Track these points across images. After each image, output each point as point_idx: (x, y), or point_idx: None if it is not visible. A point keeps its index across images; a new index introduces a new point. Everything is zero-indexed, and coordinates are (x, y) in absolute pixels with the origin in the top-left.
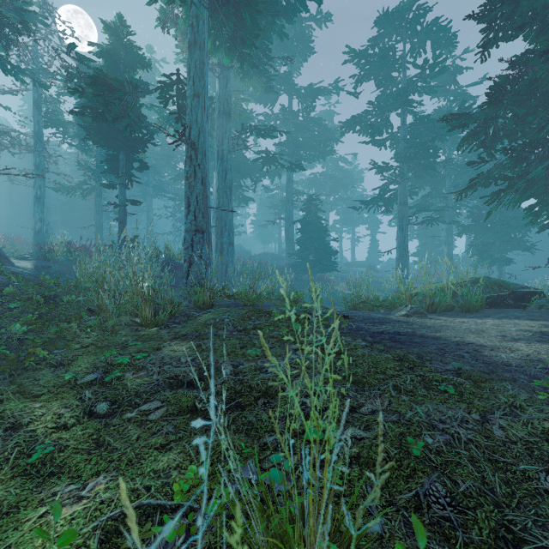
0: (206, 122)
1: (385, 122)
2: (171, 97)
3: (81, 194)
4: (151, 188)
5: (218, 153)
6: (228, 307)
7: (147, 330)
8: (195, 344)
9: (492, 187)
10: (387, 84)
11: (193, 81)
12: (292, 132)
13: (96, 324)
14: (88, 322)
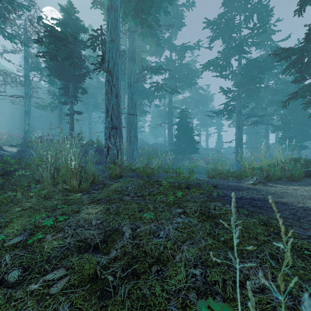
0: (118, 58)
1: (228, 64)
2: (97, 45)
3: (50, 109)
4: (91, 106)
5: (128, 83)
6: (132, 177)
7: (73, 195)
8: (105, 207)
9: (294, 102)
10: (229, 41)
11: (110, 32)
12: (171, 72)
13: (36, 192)
14: (33, 190)
